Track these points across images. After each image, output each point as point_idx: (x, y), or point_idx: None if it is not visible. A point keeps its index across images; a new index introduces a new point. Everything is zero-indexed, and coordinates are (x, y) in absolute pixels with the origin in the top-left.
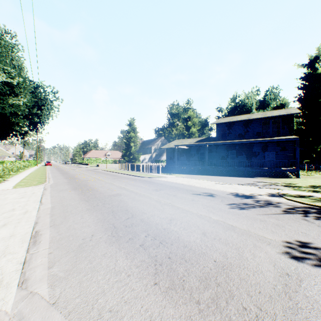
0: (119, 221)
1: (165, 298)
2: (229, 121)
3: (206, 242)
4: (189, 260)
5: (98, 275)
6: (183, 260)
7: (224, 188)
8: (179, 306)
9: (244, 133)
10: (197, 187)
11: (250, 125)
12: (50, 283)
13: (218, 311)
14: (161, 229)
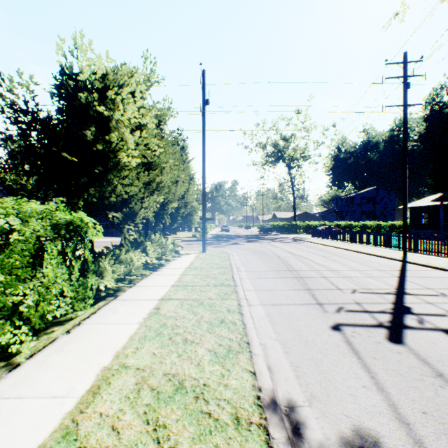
0: None
1: None
2: None
3: None
4: None
5: None
6: None
7: None
8: None
9: None
10: None
11: None
12: None
13: None
14: None
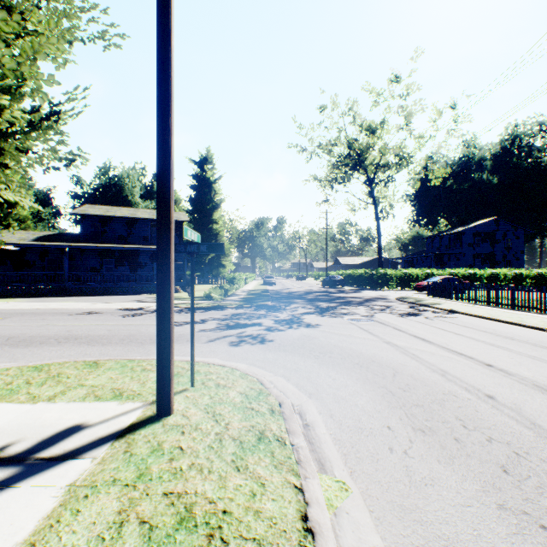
0: (1, 342)
1: (105, 346)
2: (105, 215)
3: (115, 332)
4: (108, 338)
5: (45, 353)
6: (104, 339)
7: (110, 306)
8: (114, 346)
9: (127, 235)
10: (70, 309)
11: (135, 225)
12: (8, 362)
13: (134, 342)
14: (66, 335)
